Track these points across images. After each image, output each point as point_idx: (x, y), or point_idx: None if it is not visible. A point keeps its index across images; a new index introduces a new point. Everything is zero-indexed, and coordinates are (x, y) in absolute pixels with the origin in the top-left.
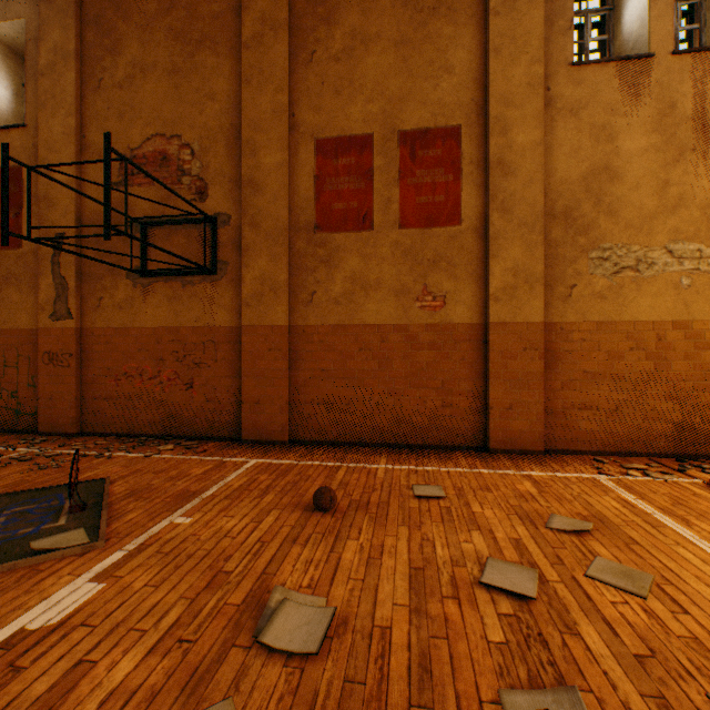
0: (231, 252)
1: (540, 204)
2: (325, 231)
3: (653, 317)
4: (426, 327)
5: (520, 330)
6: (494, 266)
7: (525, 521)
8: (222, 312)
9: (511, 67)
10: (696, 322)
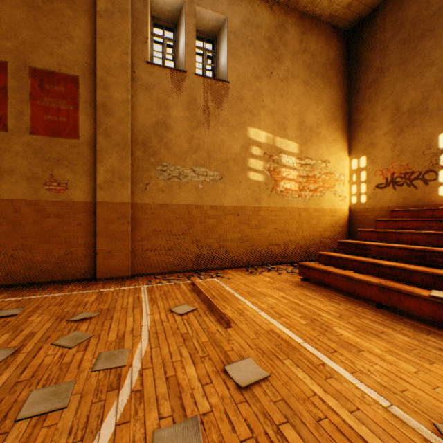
0: None
1: (128, 136)
2: None
3: (187, 203)
4: (53, 203)
5: (117, 206)
6: (100, 168)
7: (58, 320)
8: None
9: (111, 51)
10: (205, 206)
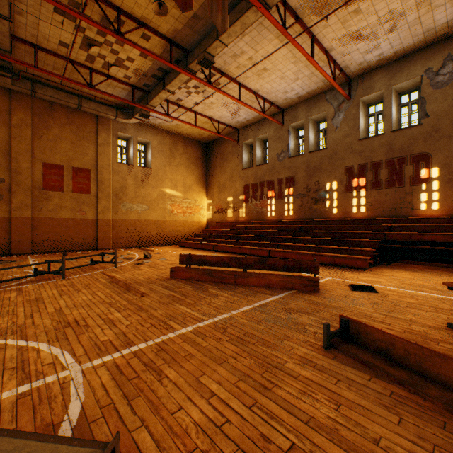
0: (6, 192)
1: (111, 192)
2: (47, 190)
3: (134, 219)
4: (81, 219)
5: (106, 220)
6: (100, 205)
7: None
8: (1, 212)
9: (104, 159)
10: (142, 220)
